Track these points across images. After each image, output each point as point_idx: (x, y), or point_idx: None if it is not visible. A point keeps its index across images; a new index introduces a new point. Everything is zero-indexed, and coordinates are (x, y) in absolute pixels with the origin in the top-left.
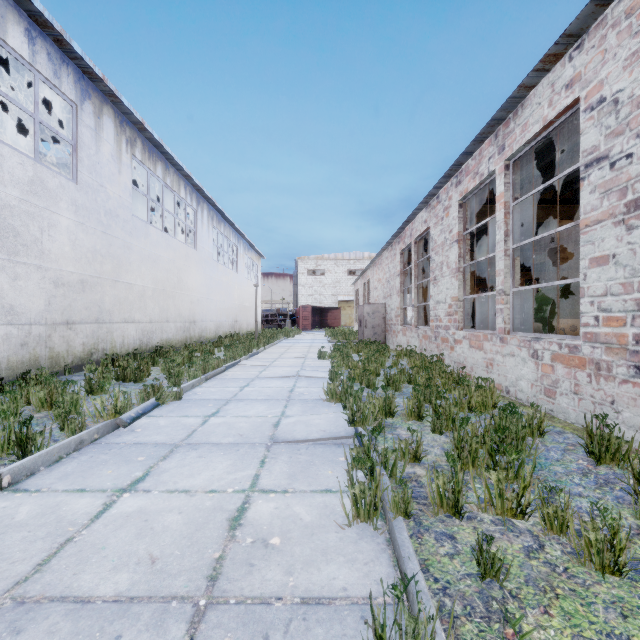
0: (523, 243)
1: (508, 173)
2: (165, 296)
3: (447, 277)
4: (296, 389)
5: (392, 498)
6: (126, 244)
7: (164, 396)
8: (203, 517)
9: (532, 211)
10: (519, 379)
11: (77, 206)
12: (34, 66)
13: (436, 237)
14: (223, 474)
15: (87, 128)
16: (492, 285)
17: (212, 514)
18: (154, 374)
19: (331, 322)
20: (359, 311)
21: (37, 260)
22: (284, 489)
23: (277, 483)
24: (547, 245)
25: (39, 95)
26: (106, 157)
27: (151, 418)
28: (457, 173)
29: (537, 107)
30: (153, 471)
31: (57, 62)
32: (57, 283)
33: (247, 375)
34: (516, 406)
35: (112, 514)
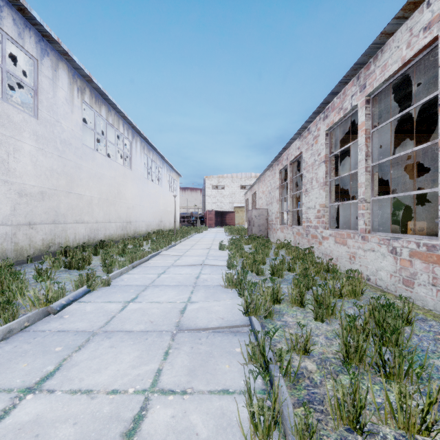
0: (382, 161)
1: (368, 106)
2: (108, 203)
3: (316, 189)
4: (201, 276)
5: (294, 421)
6: (77, 165)
7: (94, 284)
8: (96, 431)
9: (380, 139)
10: (379, 270)
11: (37, 136)
12: (1, 28)
13: (307, 159)
14: (128, 369)
15: (46, 78)
16: (343, 195)
17: (107, 426)
18: (95, 262)
19: (228, 222)
20: (249, 214)
21: (4, 176)
22: (183, 389)
23: (177, 381)
24: (391, 165)
25: (11, 54)
26: (61, 100)
27: (80, 304)
28: (324, 110)
29: (396, 50)
30: (64, 364)
31: (21, 26)
32: (21, 194)
33: (165, 263)
34: (388, 299)
35: (5, 425)
